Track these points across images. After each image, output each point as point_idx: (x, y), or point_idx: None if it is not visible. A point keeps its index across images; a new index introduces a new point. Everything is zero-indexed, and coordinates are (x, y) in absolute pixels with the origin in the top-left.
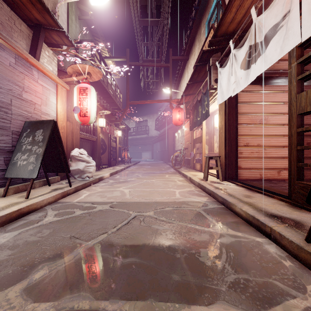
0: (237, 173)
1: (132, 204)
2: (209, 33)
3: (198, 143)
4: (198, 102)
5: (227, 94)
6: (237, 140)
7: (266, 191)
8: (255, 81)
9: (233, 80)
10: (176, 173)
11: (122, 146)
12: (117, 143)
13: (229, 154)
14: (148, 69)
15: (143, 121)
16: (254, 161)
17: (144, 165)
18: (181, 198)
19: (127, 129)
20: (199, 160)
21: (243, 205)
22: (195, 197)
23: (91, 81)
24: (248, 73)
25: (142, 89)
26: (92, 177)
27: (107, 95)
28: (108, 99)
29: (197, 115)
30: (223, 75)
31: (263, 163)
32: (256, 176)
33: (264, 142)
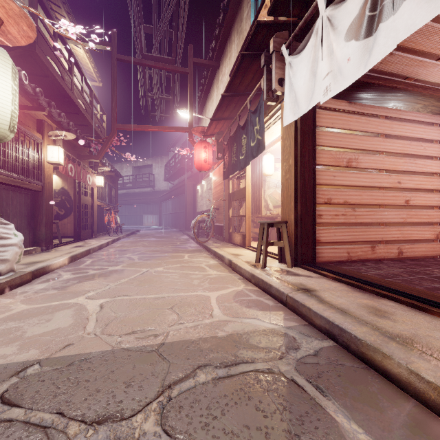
0: (315, 252)
1: (93, 370)
2: (262, 7)
3: (237, 200)
4: (242, 128)
5: (308, 102)
6: (315, 192)
7: (399, 293)
8: (344, 92)
9: (325, 71)
10: (201, 251)
11: (105, 205)
12: (94, 197)
13: (302, 218)
14: (153, 73)
15: (146, 166)
16: (339, 230)
17: (145, 237)
18: (227, 319)
19: (115, 175)
20: (238, 228)
21: (408, 355)
22: (257, 314)
23: (6, 43)
24: (369, 45)
25: (143, 110)
26: (10, 272)
27: (73, 108)
28: (76, 118)
29: (238, 152)
30: (298, 67)
31: (351, 233)
32: (343, 255)
33: (353, 197)
